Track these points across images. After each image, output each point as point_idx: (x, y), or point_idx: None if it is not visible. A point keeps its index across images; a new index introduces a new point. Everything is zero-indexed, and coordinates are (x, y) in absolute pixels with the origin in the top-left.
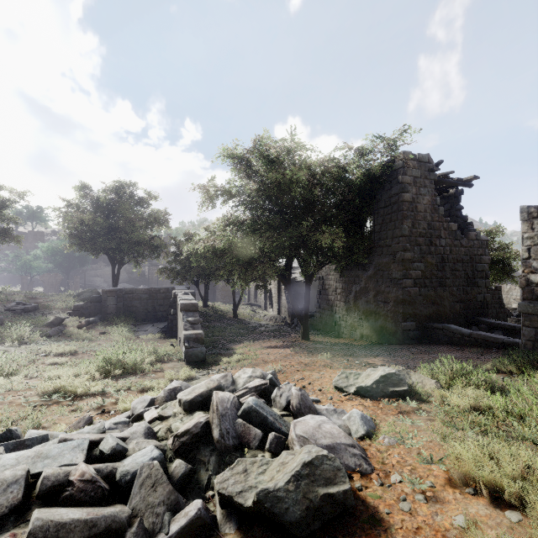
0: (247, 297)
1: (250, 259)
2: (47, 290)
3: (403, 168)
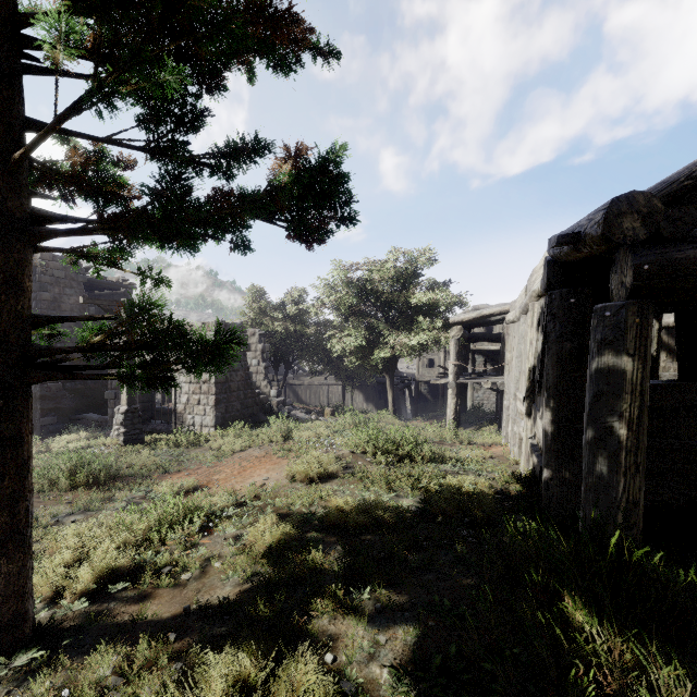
0: None
1: None
2: None
3: (42, 268)
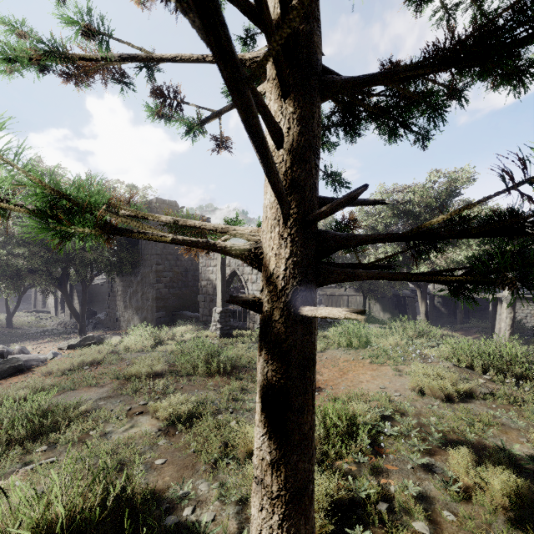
0: (33, 303)
1: (19, 269)
2: None
3: (157, 209)
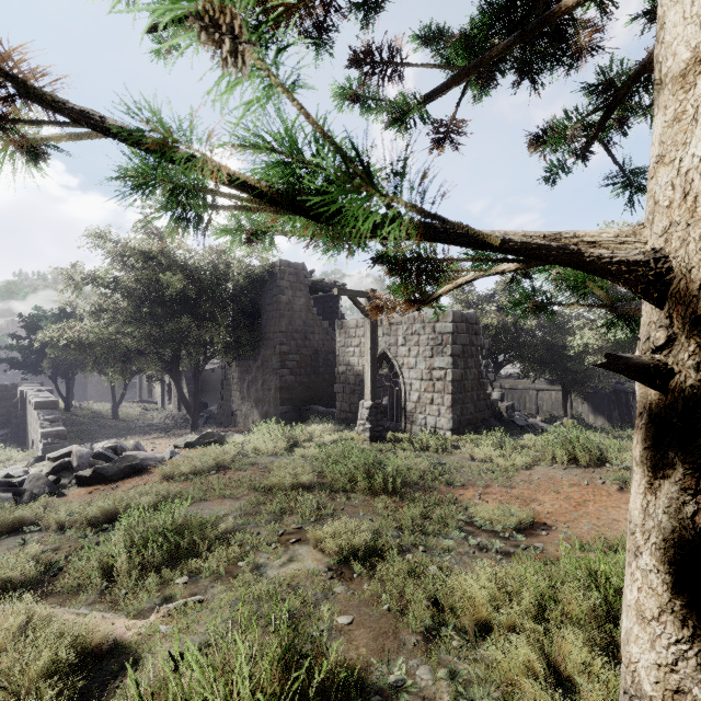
0: (138, 392)
1: (128, 351)
2: None
3: (281, 274)
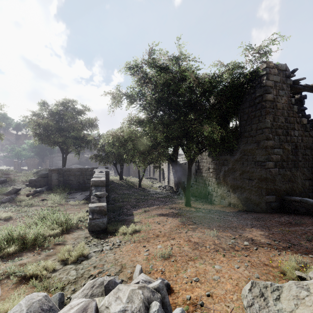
0: (148, 173)
1: (147, 147)
2: (29, 168)
3: (266, 74)
